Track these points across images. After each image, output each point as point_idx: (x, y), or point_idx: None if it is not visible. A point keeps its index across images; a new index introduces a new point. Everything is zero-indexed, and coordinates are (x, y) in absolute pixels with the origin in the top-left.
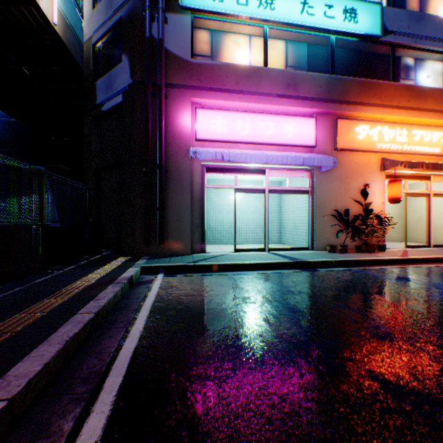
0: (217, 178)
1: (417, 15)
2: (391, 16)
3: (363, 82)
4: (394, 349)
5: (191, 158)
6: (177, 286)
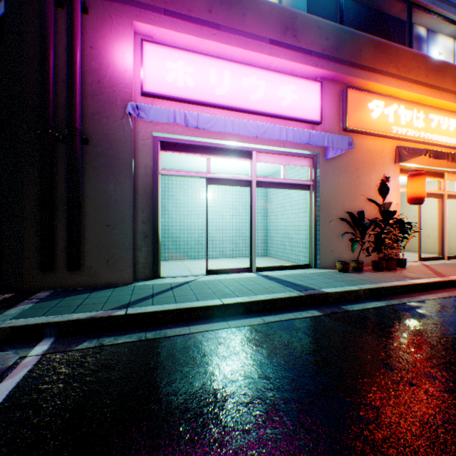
0: (182, 168)
1: None
2: None
3: (378, 42)
4: None
5: (135, 124)
6: (47, 407)
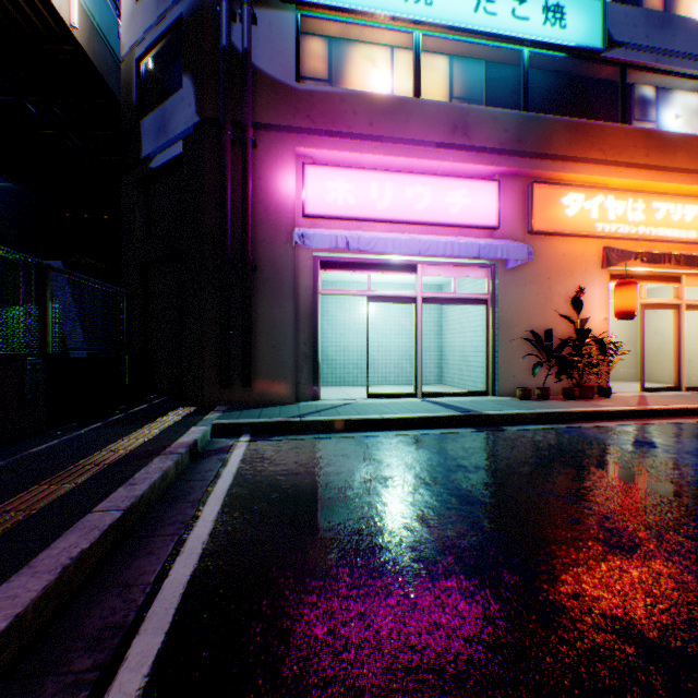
0: (338, 280)
1: (660, 17)
2: (619, 18)
3: (574, 123)
4: (651, 575)
5: (296, 246)
6: (271, 458)
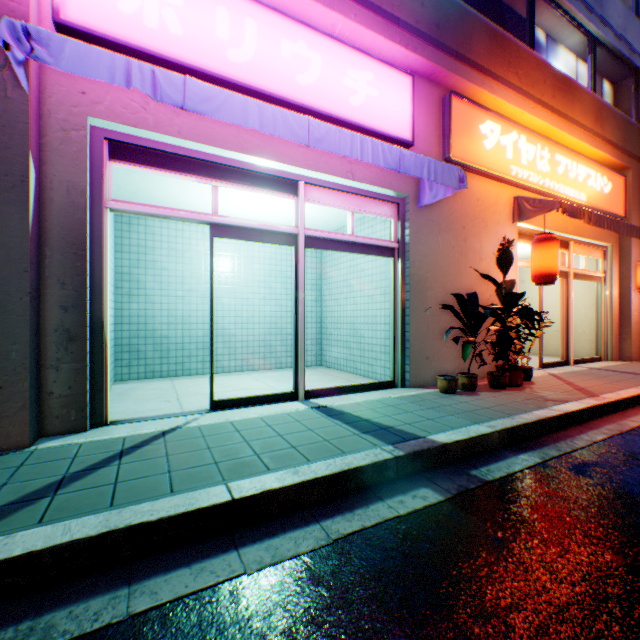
0: None
1: None
2: None
3: (493, 30)
4: None
5: (42, 93)
6: None
